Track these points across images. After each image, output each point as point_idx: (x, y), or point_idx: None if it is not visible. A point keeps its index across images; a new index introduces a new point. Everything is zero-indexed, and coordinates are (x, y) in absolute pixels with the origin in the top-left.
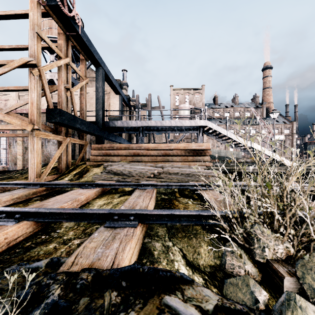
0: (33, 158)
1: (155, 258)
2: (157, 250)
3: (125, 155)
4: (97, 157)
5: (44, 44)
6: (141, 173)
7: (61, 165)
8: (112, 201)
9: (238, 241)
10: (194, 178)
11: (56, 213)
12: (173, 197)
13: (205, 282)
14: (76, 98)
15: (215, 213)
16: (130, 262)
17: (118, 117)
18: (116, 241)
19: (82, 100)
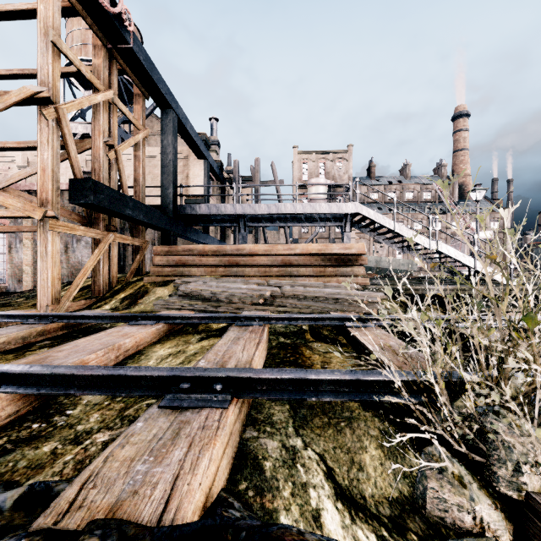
0: (46, 270)
1: (267, 478)
2: (270, 458)
3: (214, 265)
4: (163, 268)
5: (69, 67)
6: (242, 297)
7: (99, 283)
8: (186, 348)
9: (454, 445)
10: (338, 305)
11: (64, 376)
12: (301, 340)
13: None
14: (128, 165)
15: (391, 377)
16: (209, 495)
17: (203, 199)
18: (181, 443)
19: (138, 167)
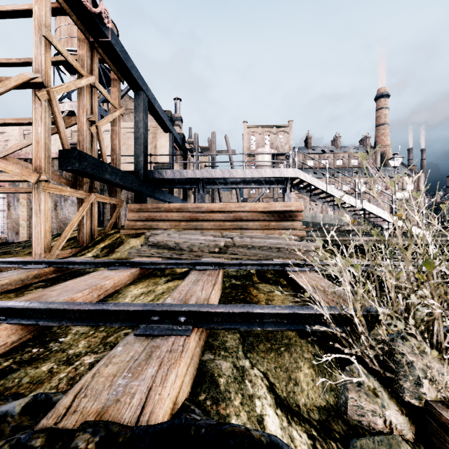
0: (39, 224)
1: (221, 391)
2: (224, 375)
3: (178, 220)
4: (136, 222)
5: (58, 57)
6: (200, 246)
7: (83, 235)
8: (155, 288)
9: (370, 364)
10: (280, 253)
11: (57, 310)
12: (250, 282)
13: (314, 444)
14: (106, 137)
15: (321, 311)
16: (176, 403)
17: (168, 166)
18: (153, 362)
19: (115, 139)
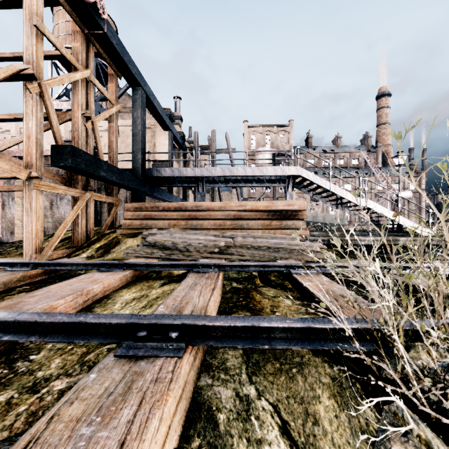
0: (30, 223)
1: (221, 434)
2: (224, 409)
3: (176, 220)
4: (133, 222)
5: (53, 51)
6: (200, 246)
7: (78, 234)
8: (149, 292)
9: (419, 406)
10: (283, 254)
11: (27, 323)
12: (252, 285)
13: None
14: (104, 135)
15: (341, 325)
16: None
17: (167, 164)
18: (132, 399)
19: (112, 136)
